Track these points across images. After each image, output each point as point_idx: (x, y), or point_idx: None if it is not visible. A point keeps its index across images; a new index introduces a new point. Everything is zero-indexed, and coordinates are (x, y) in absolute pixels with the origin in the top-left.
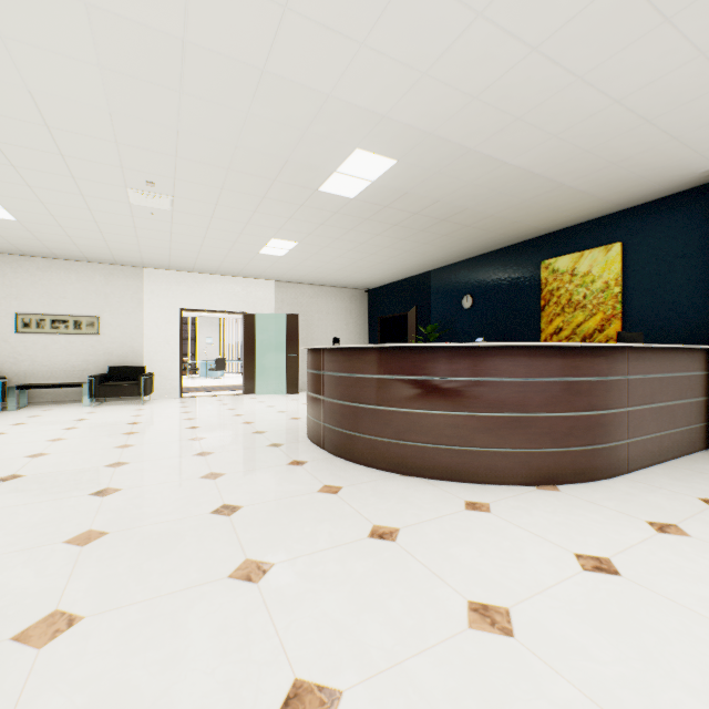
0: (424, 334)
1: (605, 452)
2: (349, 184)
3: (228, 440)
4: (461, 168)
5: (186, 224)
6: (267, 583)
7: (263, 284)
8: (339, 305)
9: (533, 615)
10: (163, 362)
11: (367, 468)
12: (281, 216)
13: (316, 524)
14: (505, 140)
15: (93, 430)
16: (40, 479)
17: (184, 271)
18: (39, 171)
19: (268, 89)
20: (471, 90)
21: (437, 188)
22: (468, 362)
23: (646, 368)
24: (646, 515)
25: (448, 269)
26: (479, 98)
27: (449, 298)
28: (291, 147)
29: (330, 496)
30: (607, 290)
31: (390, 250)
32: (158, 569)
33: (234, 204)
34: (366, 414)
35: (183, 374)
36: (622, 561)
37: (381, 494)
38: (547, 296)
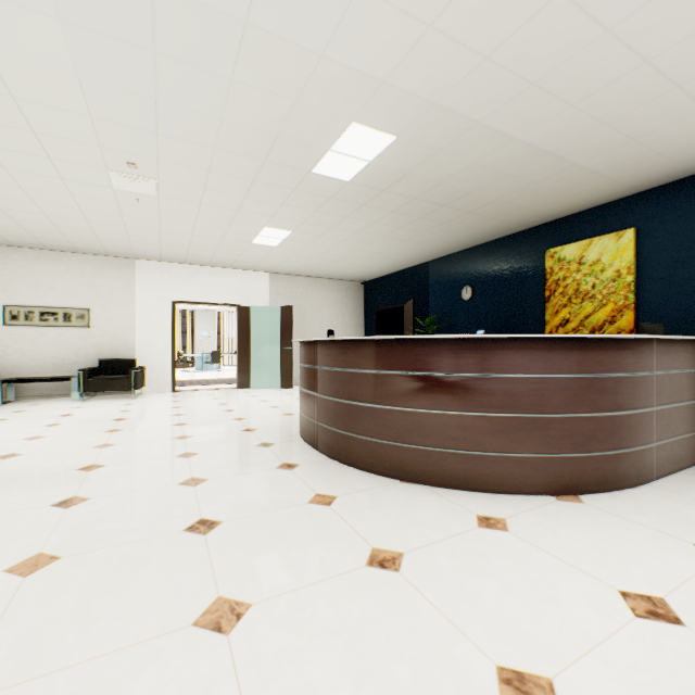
0: (422, 326)
1: (631, 457)
2: (344, 165)
3: (216, 438)
4: (466, 146)
5: (174, 211)
6: (240, 634)
7: (257, 275)
8: (335, 297)
9: (585, 691)
10: (155, 355)
11: (364, 472)
12: (273, 202)
13: (305, 546)
14: (517, 110)
15: (75, 427)
16: (2, 485)
17: (177, 263)
18: (12, 151)
19: (253, 47)
20: (482, 47)
21: (438, 169)
22: (477, 356)
23: (674, 362)
24: (691, 536)
25: (446, 260)
26: (490, 57)
27: (447, 289)
28: (281, 121)
29: (323, 509)
30: (619, 279)
31: (387, 240)
32: (109, 612)
33: (223, 188)
34: (362, 413)
35: (179, 367)
36: (680, 602)
37: (380, 506)
38: (553, 286)
